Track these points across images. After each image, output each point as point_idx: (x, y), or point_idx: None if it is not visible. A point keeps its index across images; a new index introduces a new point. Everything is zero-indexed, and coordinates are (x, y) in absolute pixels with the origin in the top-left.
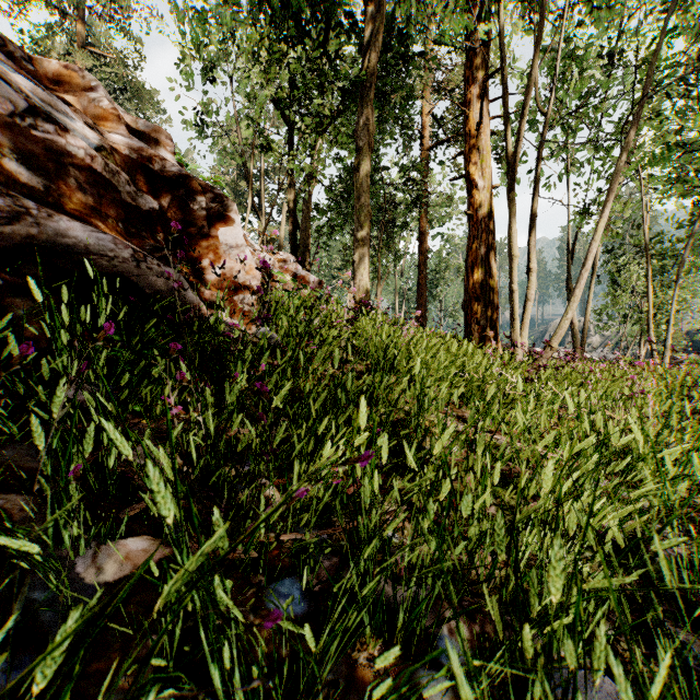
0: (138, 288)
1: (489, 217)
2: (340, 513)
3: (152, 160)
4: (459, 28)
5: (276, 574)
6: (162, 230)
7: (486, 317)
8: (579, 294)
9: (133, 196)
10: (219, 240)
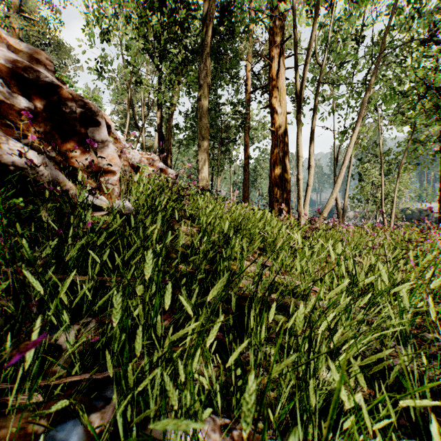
0: (3, 165)
1: (284, 132)
2: (109, 362)
3: (27, 70)
4: (263, 2)
5: (60, 417)
6: (38, 125)
7: (282, 197)
8: (340, 182)
9: (8, 95)
10: (88, 136)
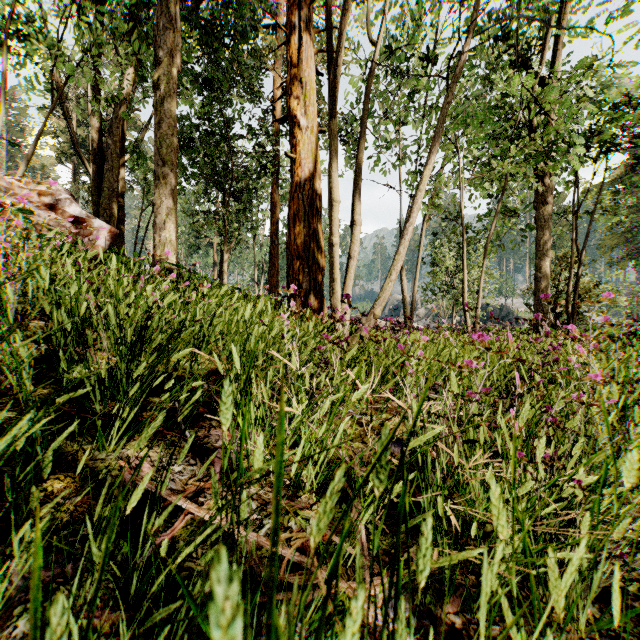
0: None
1: (314, 163)
2: None
3: None
4: None
5: None
6: None
7: (309, 279)
8: (403, 252)
9: None
10: None
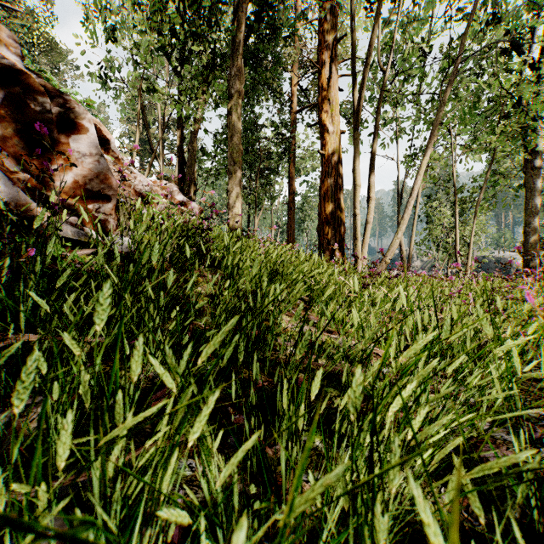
0: None
1: (338, 156)
2: (0, 483)
3: None
4: None
5: None
6: None
7: (335, 238)
8: (406, 218)
9: None
10: (70, 146)
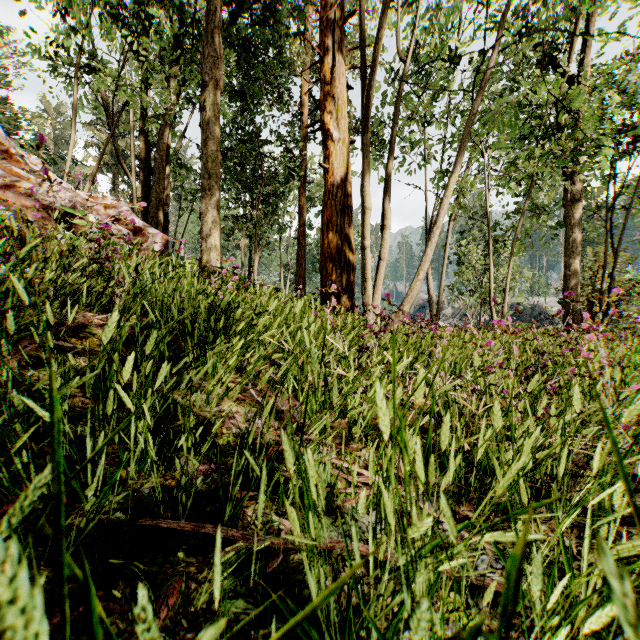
0: None
1: (345, 172)
2: None
3: None
4: None
5: None
6: None
7: (341, 279)
8: (429, 253)
9: None
10: None
